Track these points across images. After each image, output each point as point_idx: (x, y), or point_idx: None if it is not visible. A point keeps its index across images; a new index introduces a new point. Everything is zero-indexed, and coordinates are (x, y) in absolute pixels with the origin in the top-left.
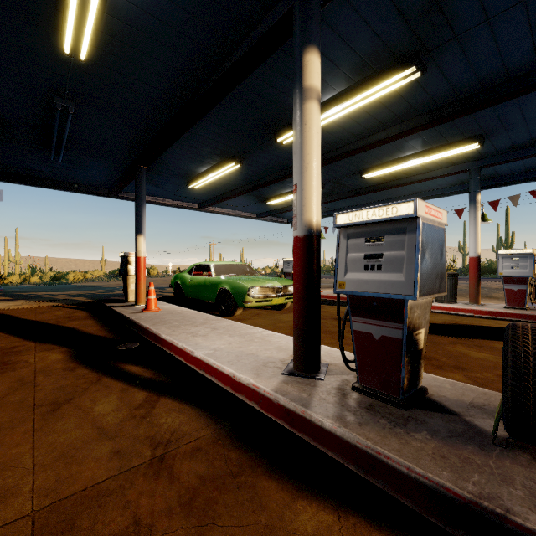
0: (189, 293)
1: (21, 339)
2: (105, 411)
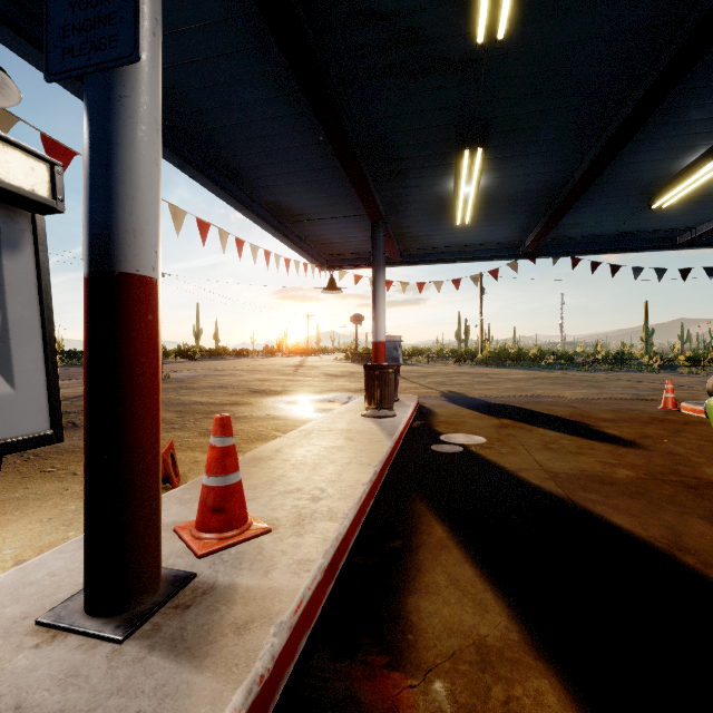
0: None
1: None
2: None
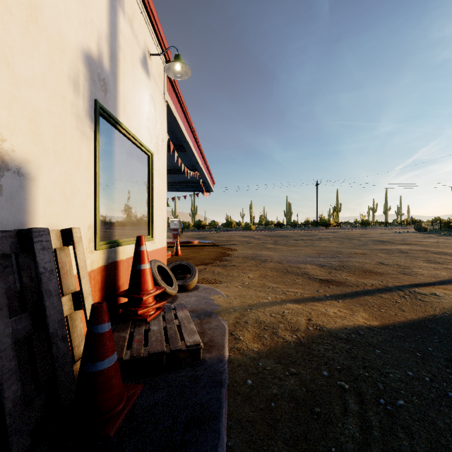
0: None
1: None
2: None
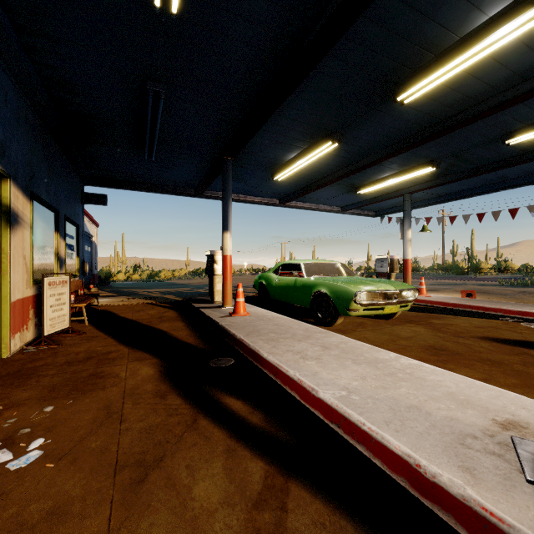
0: (275, 295)
1: (117, 342)
2: (210, 503)
